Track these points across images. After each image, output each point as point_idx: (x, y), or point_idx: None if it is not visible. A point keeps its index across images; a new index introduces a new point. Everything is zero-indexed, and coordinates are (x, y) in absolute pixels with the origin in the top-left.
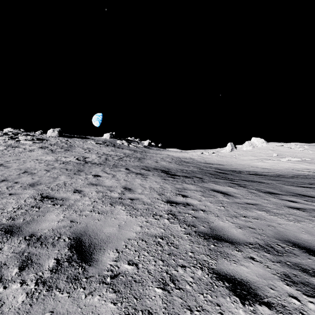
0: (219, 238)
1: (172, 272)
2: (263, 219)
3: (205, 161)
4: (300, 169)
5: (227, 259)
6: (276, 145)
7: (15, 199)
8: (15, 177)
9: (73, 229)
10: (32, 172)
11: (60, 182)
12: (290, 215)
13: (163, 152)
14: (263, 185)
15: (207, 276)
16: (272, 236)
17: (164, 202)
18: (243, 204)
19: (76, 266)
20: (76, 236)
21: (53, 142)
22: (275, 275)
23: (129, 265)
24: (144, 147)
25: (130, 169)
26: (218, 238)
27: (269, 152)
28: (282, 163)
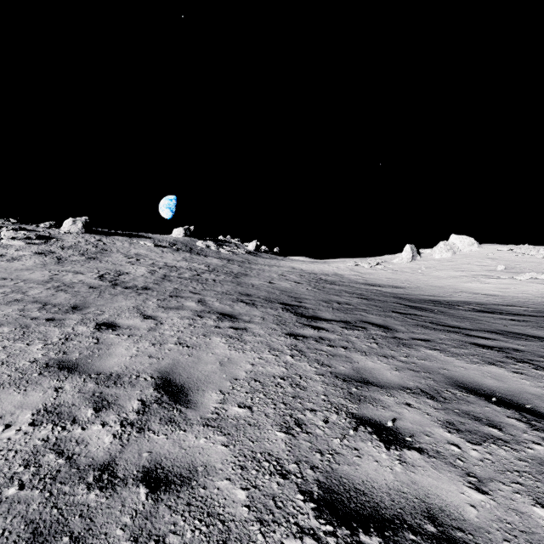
0: None
1: None
2: None
3: (366, 280)
4: None
5: None
6: (498, 249)
7: None
8: None
9: None
10: None
11: None
12: None
13: (282, 263)
14: None
15: None
16: None
17: (314, 512)
18: None
19: None
20: None
21: (69, 244)
22: None
23: None
24: (248, 253)
25: (208, 301)
26: None
27: (487, 263)
28: (521, 285)
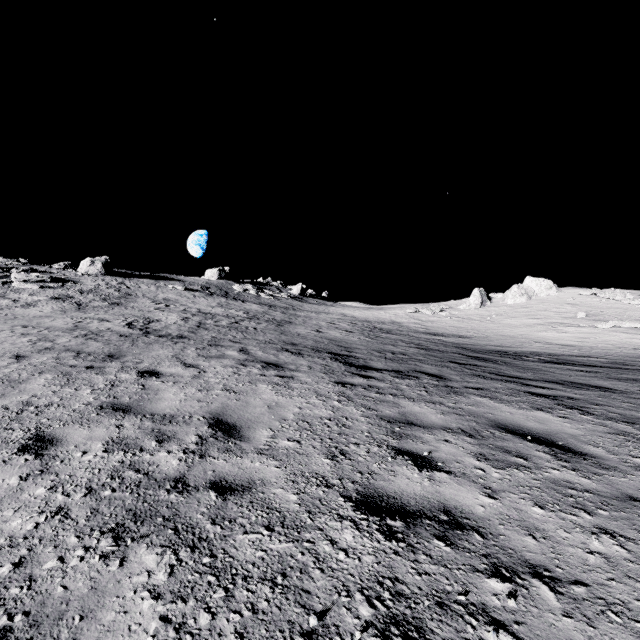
0: None
1: None
2: None
3: (427, 329)
4: None
5: None
6: (579, 293)
7: None
8: None
9: None
10: None
11: (14, 402)
12: None
13: (332, 310)
14: (619, 399)
15: None
16: None
17: (352, 507)
18: None
19: None
20: None
21: (88, 287)
22: None
23: None
24: (293, 298)
25: (251, 350)
26: None
27: (566, 309)
28: (603, 334)
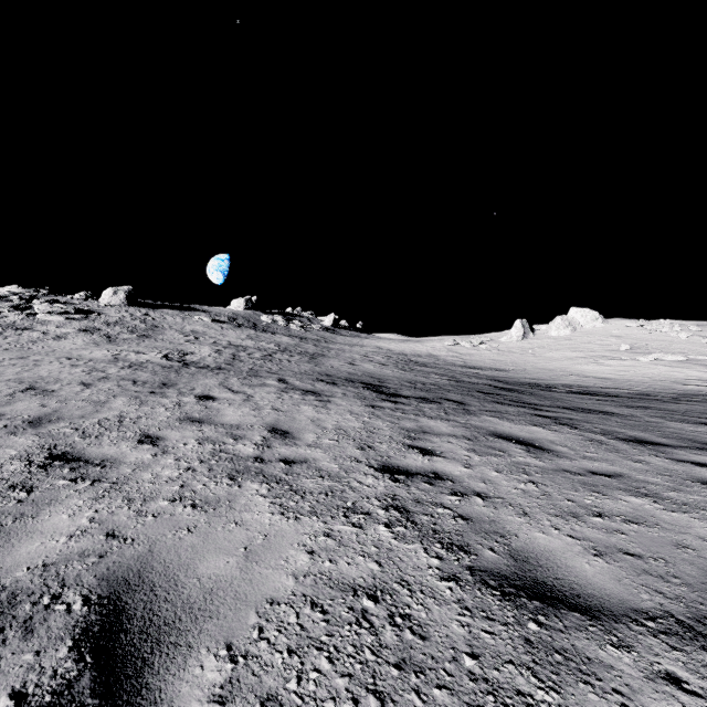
0: (547, 596)
1: None
2: (653, 524)
3: (465, 362)
4: (688, 379)
5: (593, 686)
6: (626, 325)
7: None
8: None
9: (106, 563)
10: (48, 387)
11: (111, 415)
12: None
13: (366, 342)
14: (614, 420)
15: None
16: (704, 585)
17: (374, 470)
18: (583, 473)
19: None
20: (109, 589)
21: (113, 319)
22: None
23: None
24: (324, 330)
25: (288, 380)
26: (543, 594)
27: (611, 342)
28: (644, 367)
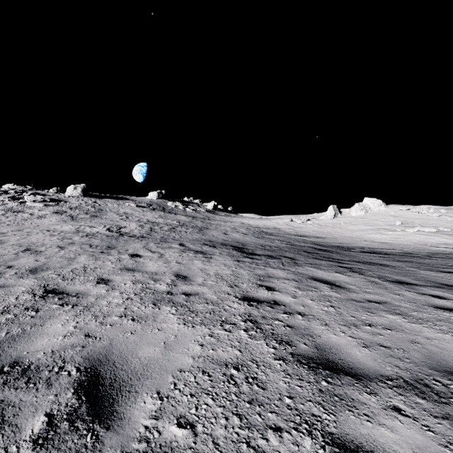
0: (333, 368)
1: (257, 443)
2: (400, 330)
3: (297, 232)
4: (437, 243)
5: (353, 412)
6: (399, 209)
7: (3, 294)
8: (9, 258)
9: (87, 350)
10: (38, 249)
11: (78, 266)
12: (442, 322)
13: (234, 219)
14: (387, 269)
15: (322, 451)
16: (423, 362)
17: (238, 299)
18: (363, 301)
19: (83, 429)
20: (90, 364)
21: (74, 205)
22: (446, 448)
23: (180, 426)
24: (208, 212)
25: (186, 244)
26: (332, 367)
27: (389, 219)
28: (410, 235)
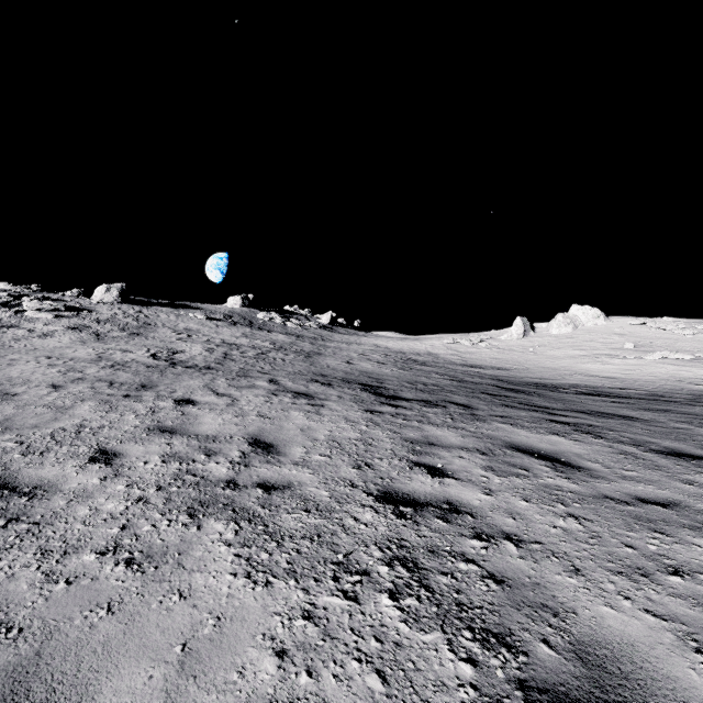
0: None
1: None
2: None
3: (465, 361)
4: (698, 379)
5: None
6: (629, 323)
7: None
8: None
9: None
10: (12, 390)
11: (69, 425)
12: None
13: (364, 340)
14: (638, 426)
15: None
16: None
17: (373, 500)
18: (630, 502)
19: None
20: None
21: (104, 317)
22: None
23: None
24: (322, 328)
25: (280, 381)
26: None
27: (614, 340)
28: (650, 366)
